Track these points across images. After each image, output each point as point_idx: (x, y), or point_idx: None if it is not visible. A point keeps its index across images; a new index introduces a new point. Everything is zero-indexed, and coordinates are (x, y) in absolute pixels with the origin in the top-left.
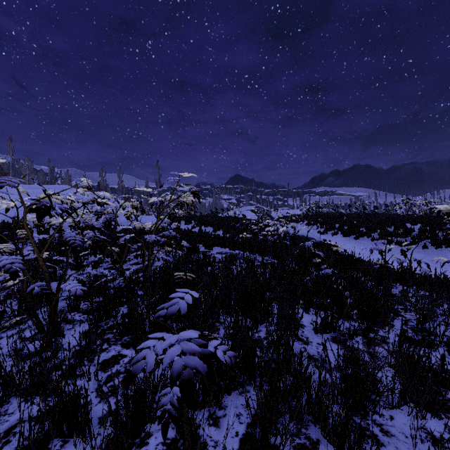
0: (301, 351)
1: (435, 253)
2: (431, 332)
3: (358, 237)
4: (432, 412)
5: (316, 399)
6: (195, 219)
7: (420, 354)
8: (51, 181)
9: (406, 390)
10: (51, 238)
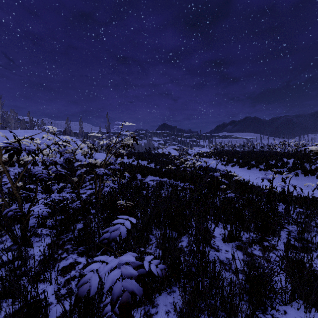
0: (214, 259)
1: (304, 179)
2: (308, 240)
3: (249, 168)
4: (315, 307)
5: (227, 299)
6: (134, 155)
7: (304, 260)
8: (30, 127)
9: (295, 290)
10: (23, 172)
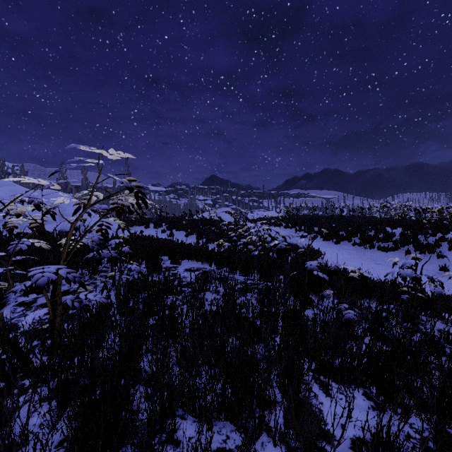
0: None
1: None
2: None
3: (338, 241)
4: None
5: None
6: (166, 222)
7: None
8: None
9: None
10: None
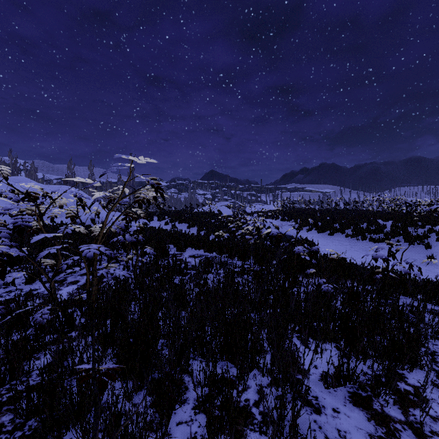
0: None
1: (408, 250)
2: None
3: (332, 233)
4: None
5: None
6: (169, 215)
7: None
8: (13, 173)
9: None
10: None
